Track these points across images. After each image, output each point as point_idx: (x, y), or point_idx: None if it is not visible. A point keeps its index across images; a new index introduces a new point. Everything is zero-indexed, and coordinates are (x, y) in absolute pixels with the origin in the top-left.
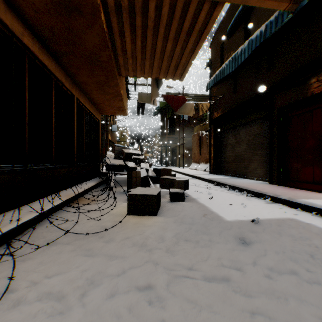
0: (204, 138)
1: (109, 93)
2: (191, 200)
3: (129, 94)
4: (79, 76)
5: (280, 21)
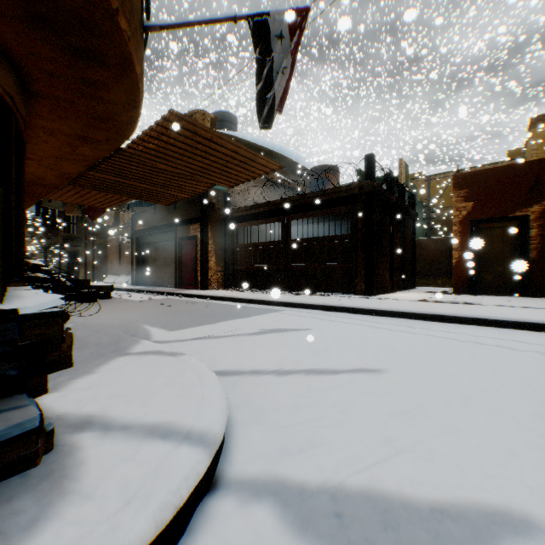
0: (126, 245)
1: None
2: (117, 298)
3: None
4: None
5: None
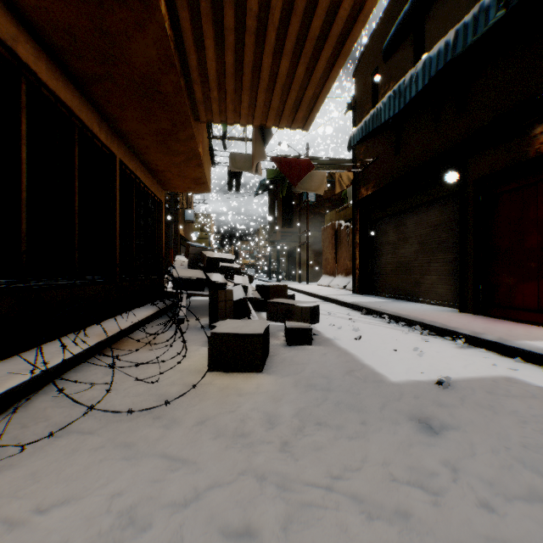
0: (343, 232)
1: (179, 152)
2: (324, 342)
3: (213, 156)
4: (124, 121)
5: (483, 23)
